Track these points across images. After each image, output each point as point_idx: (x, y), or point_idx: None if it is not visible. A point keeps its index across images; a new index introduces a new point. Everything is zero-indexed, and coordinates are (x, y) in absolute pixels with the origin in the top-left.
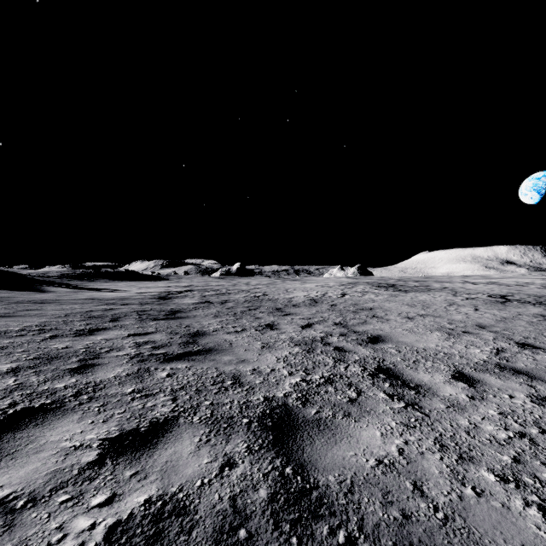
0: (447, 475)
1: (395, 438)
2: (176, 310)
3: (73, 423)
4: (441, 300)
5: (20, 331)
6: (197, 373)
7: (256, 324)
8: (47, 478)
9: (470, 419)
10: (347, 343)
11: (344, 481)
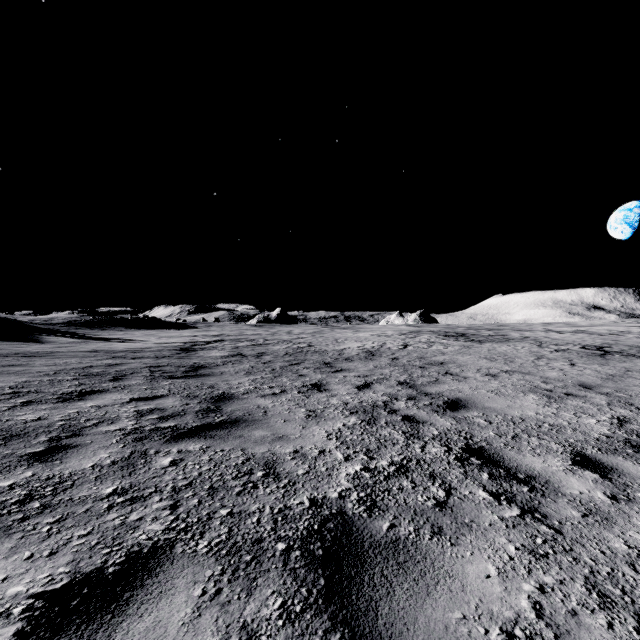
0: None
1: (522, 580)
2: (199, 366)
3: None
4: (525, 353)
5: None
6: (215, 458)
7: (299, 384)
8: None
9: (626, 538)
10: (419, 410)
11: None
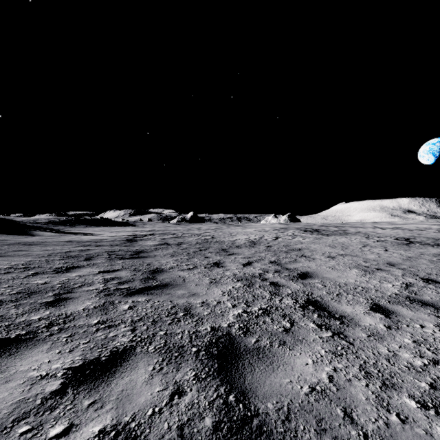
0: (373, 402)
1: (325, 366)
2: (140, 251)
3: (42, 353)
4: (357, 242)
5: (7, 269)
6: (154, 305)
7: (205, 262)
8: (11, 408)
9: (389, 347)
10: (281, 278)
11: (281, 408)
